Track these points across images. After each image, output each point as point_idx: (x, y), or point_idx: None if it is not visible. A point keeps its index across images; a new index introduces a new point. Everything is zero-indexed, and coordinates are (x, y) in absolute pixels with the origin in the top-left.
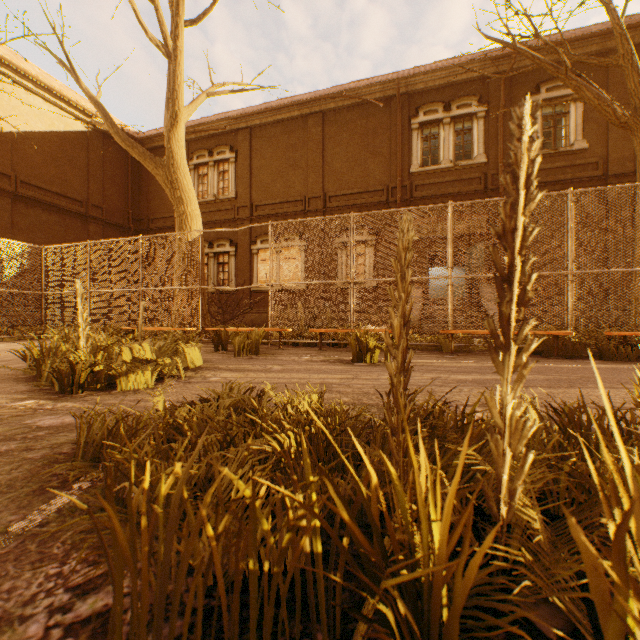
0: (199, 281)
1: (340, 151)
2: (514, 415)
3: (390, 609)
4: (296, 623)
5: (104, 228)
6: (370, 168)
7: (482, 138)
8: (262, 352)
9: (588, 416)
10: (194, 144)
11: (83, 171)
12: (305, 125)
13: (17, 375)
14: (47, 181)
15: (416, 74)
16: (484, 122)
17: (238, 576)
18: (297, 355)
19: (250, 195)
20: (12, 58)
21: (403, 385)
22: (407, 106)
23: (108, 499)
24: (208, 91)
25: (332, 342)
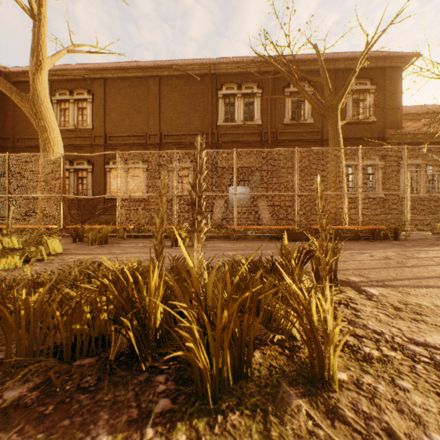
0: (61, 191)
1: (172, 105)
2: (199, 258)
3: (129, 323)
4: (99, 347)
5: None
6: (192, 119)
7: (259, 109)
8: (111, 242)
9: (262, 264)
10: (57, 84)
11: None
12: (147, 83)
13: None
14: None
15: (221, 63)
16: (261, 100)
17: (72, 331)
18: (136, 243)
19: (104, 128)
20: None
21: (161, 249)
22: (215, 82)
23: (2, 305)
24: (69, 48)
25: None
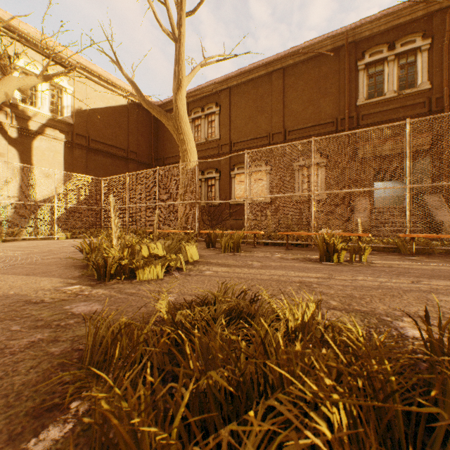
0: (195, 197)
1: (297, 96)
2: None
3: None
4: None
5: (137, 166)
6: (321, 106)
7: (426, 68)
8: (241, 249)
9: None
10: (192, 105)
11: (125, 130)
12: (269, 80)
13: (77, 263)
14: (105, 138)
15: (362, 24)
16: (428, 53)
17: None
18: (269, 253)
19: (229, 136)
20: (87, 64)
21: None
22: (354, 52)
23: None
24: (201, 63)
25: (296, 242)
